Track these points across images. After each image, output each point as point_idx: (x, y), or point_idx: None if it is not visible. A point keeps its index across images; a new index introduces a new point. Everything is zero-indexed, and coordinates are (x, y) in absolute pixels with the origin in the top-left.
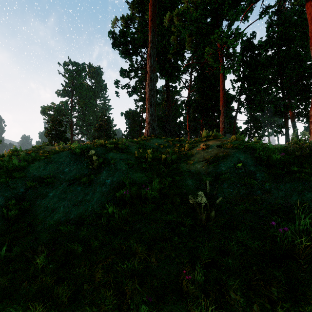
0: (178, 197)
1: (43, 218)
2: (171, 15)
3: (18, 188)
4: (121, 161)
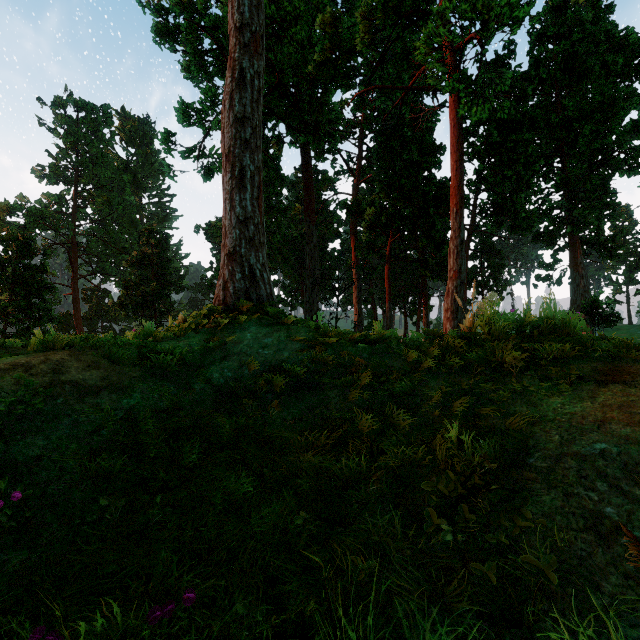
0: None
1: None
2: None
3: None
4: None
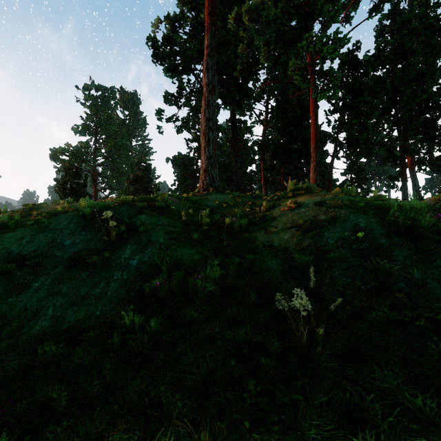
0: (252, 292)
1: (14, 328)
2: (239, 12)
3: None
4: (158, 228)
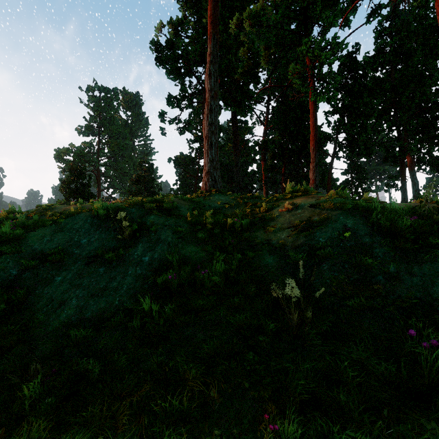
0: (252, 284)
1: (44, 316)
2: (240, 18)
3: (9, 269)
4: (166, 227)
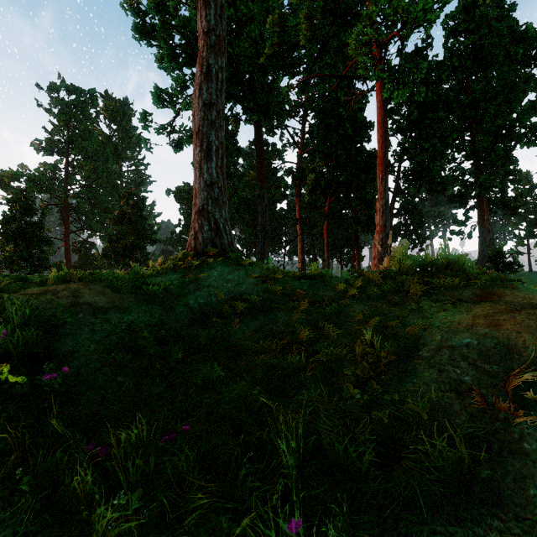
0: None
1: None
2: None
3: None
4: None
